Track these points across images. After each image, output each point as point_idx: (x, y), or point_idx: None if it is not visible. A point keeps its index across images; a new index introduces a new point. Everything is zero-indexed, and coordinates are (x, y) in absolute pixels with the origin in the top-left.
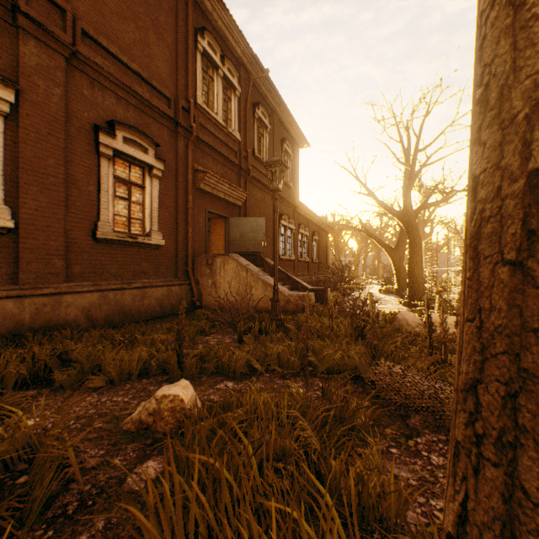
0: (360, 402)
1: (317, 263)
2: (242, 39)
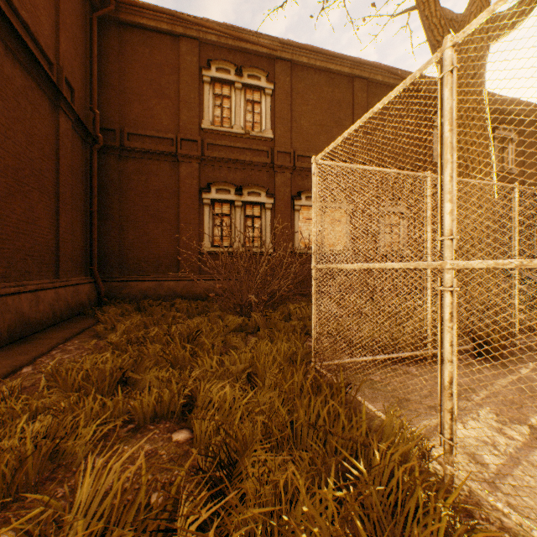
0: None
1: None
2: None
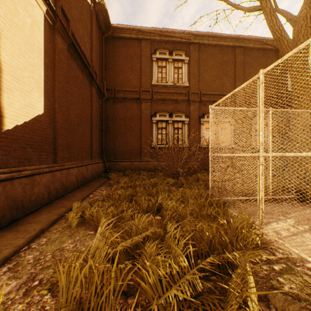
0: None
1: None
2: None
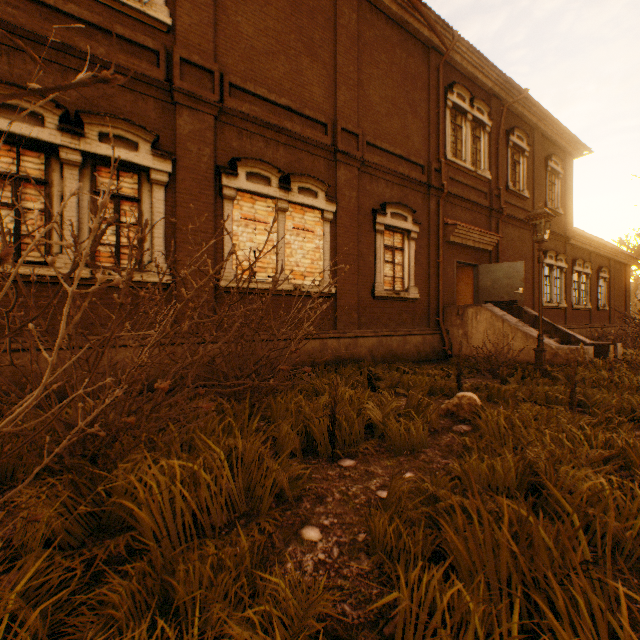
0: (621, 418)
1: (607, 310)
2: (494, 70)
